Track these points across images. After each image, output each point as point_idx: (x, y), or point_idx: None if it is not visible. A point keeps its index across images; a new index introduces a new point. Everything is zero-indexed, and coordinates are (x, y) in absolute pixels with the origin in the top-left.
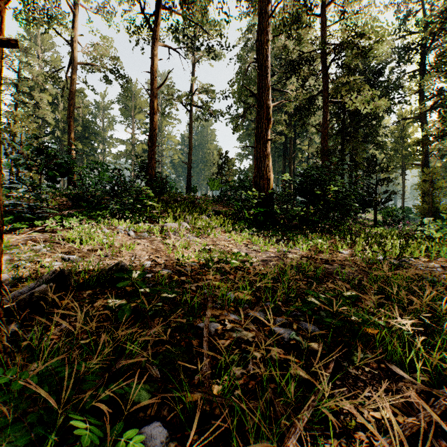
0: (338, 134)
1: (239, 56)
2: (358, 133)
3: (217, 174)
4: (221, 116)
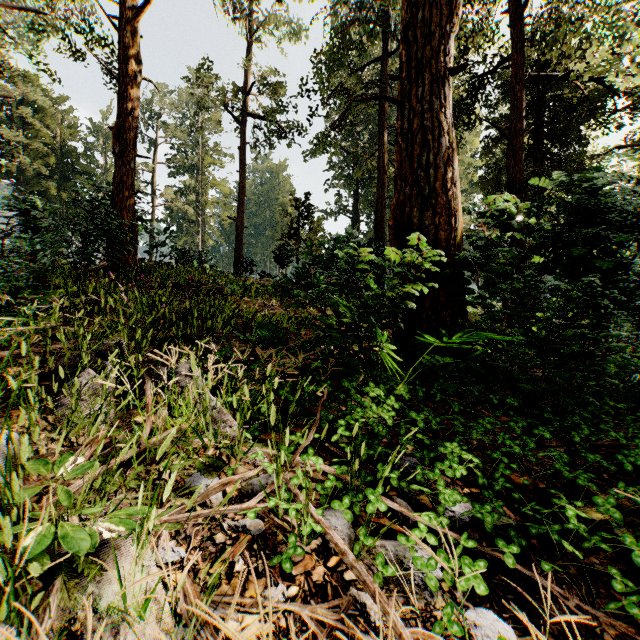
0: (532, 154)
1: (331, 9)
2: (543, 167)
3: (289, 237)
4: (298, 134)
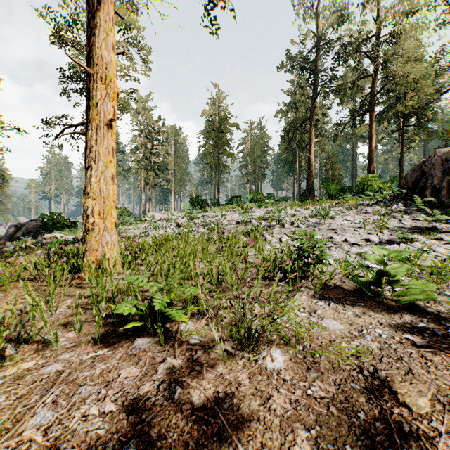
0: None
1: None
2: None
3: None
4: None
